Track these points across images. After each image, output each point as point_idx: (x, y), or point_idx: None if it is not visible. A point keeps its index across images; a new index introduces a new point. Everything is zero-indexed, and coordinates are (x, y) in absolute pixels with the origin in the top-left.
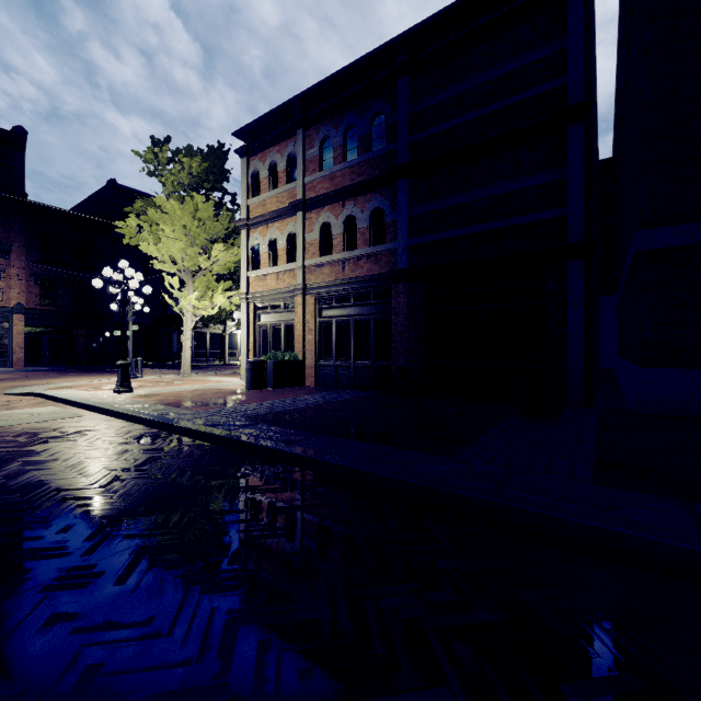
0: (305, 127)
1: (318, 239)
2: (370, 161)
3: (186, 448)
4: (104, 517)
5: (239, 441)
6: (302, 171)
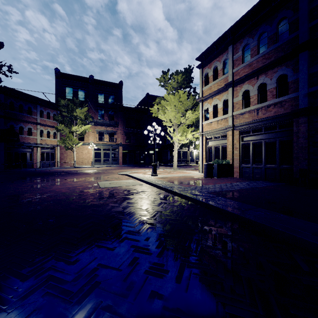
0: (233, 43)
1: (241, 100)
2: (276, 48)
3: (185, 205)
4: (161, 236)
5: (212, 205)
6: (232, 66)
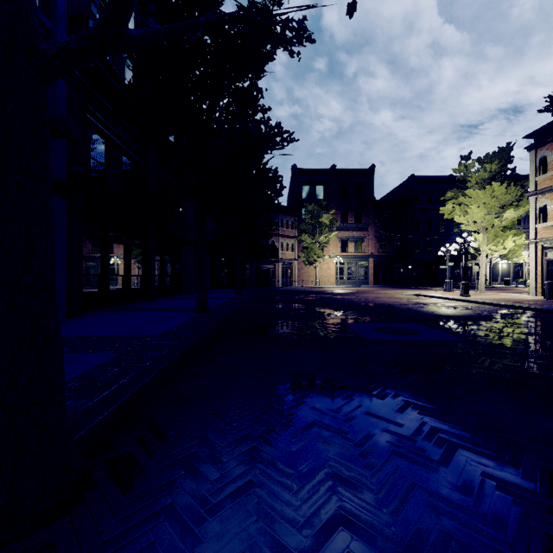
0: None
1: None
2: None
3: (540, 314)
4: (537, 320)
5: None
6: None
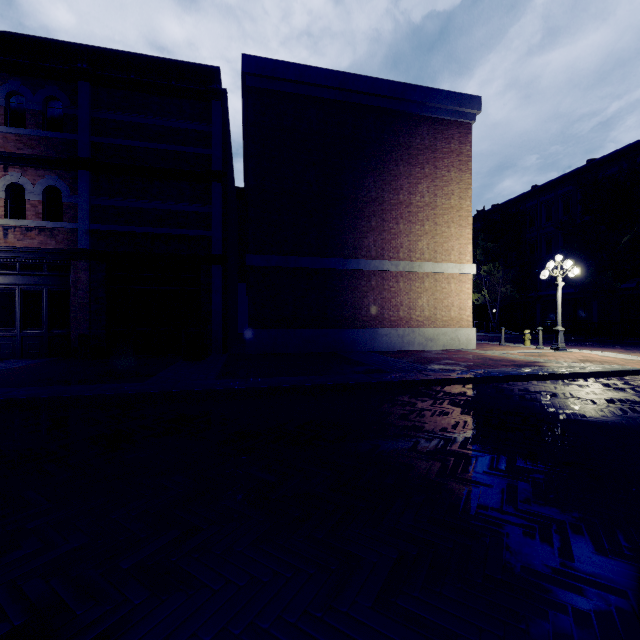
0: None
1: None
2: (44, 139)
3: None
4: None
5: None
6: None
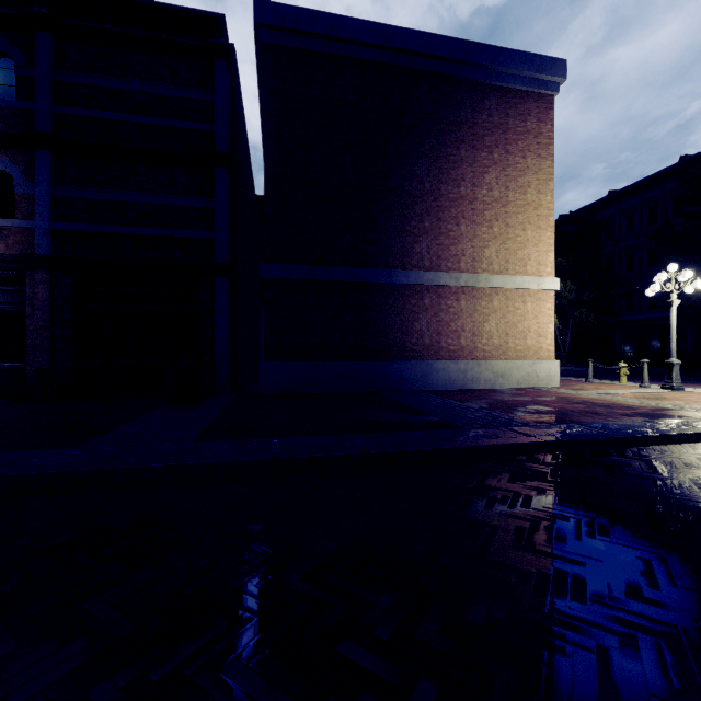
0: None
1: None
2: None
3: None
4: None
5: None
6: None
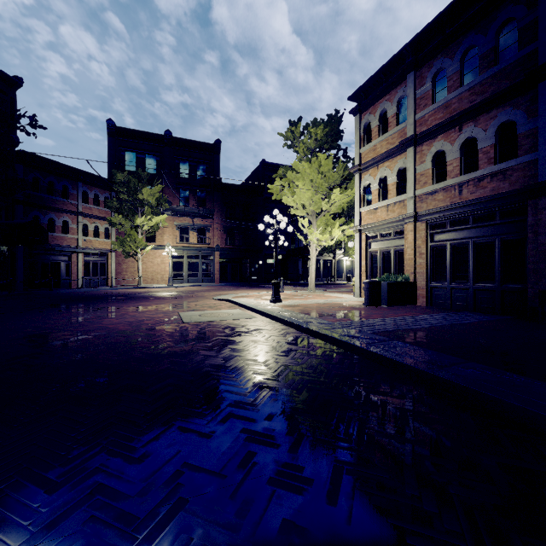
0: (415, 69)
1: (429, 168)
2: (496, 75)
3: (334, 355)
4: (294, 412)
5: (383, 357)
6: (413, 109)
